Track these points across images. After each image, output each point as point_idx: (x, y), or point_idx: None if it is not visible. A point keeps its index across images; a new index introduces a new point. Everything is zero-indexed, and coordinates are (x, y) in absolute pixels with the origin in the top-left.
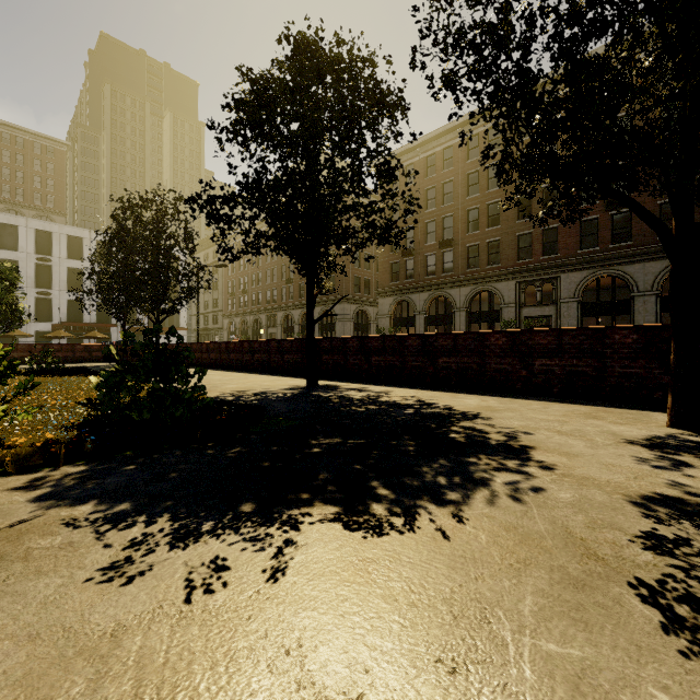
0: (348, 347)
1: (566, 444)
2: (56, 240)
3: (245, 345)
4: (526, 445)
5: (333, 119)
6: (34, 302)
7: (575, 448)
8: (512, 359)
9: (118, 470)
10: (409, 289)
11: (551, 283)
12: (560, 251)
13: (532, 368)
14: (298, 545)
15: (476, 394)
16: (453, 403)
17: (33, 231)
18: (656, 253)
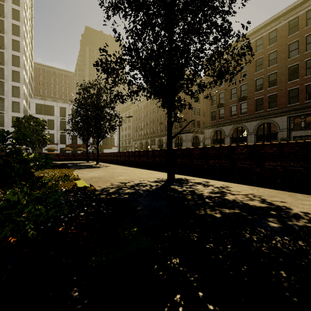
0: (193, 154)
1: None
2: (67, 110)
3: (136, 153)
4: None
5: (184, 1)
6: (59, 136)
7: None
8: None
9: None
10: (221, 124)
11: None
12: None
13: None
14: None
15: (310, 194)
16: (306, 208)
17: (59, 107)
18: None
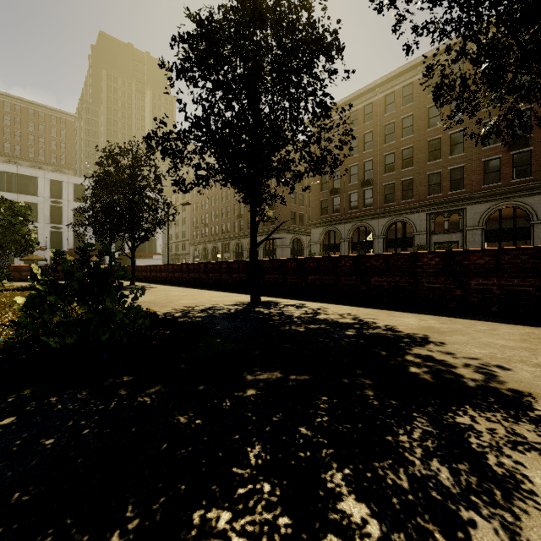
0: (287, 267)
1: None
2: (65, 187)
3: (201, 266)
4: (519, 390)
5: (273, 62)
6: (49, 234)
7: None
8: (446, 278)
9: None
10: (336, 221)
11: (458, 214)
12: (466, 186)
13: (467, 287)
14: None
15: (410, 312)
16: (392, 322)
17: (48, 181)
18: None
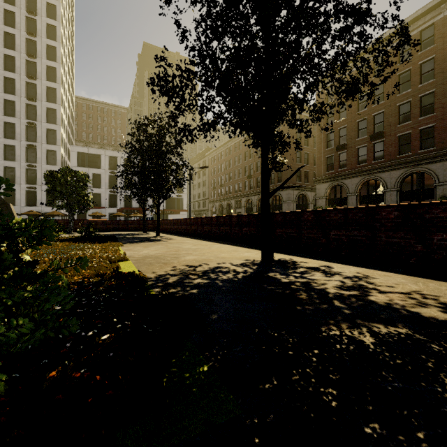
0: (302, 220)
1: None
2: (118, 161)
3: (213, 219)
4: None
5: None
6: (108, 197)
7: None
8: None
9: None
10: (342, 175)
11: None
12: None
13: None
14: None
15: None
16: None
17: (108, 157)
18: None
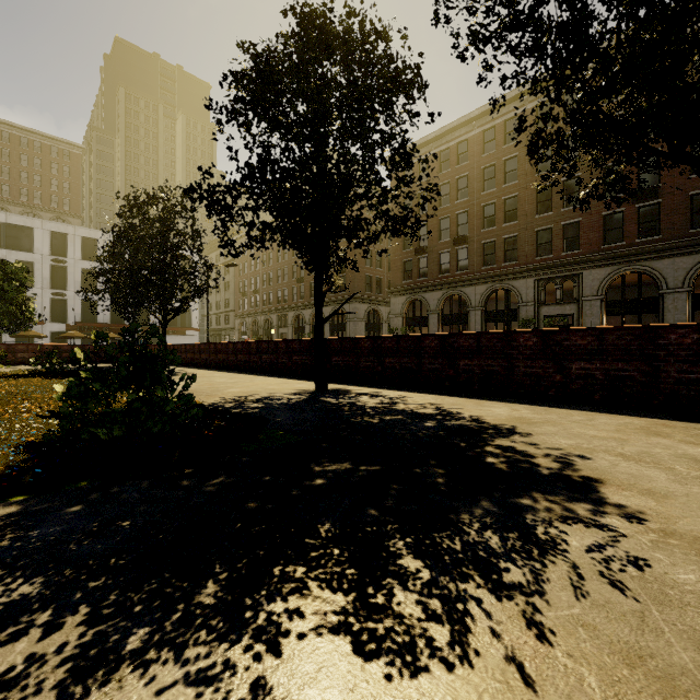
0: (359, 348)
1: (641, 476)
2: (71, 241)
3: (253, 345)
4: (590, 477)
5: (343, 100)
6: (49, 303)
7: (658, 483)
8: (544, 362)
9: (56, 514)
10: (422, 287)
11: (572, 281)
12: (582, 246)
13: (568, 372)
14: (273, 697)
15: (503, 401)
16: (479, 412)
17: (48, 233)
18: (688, 247)
